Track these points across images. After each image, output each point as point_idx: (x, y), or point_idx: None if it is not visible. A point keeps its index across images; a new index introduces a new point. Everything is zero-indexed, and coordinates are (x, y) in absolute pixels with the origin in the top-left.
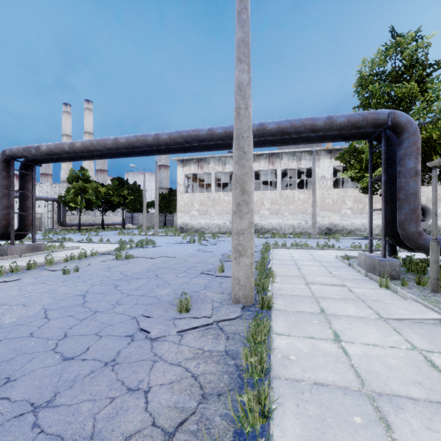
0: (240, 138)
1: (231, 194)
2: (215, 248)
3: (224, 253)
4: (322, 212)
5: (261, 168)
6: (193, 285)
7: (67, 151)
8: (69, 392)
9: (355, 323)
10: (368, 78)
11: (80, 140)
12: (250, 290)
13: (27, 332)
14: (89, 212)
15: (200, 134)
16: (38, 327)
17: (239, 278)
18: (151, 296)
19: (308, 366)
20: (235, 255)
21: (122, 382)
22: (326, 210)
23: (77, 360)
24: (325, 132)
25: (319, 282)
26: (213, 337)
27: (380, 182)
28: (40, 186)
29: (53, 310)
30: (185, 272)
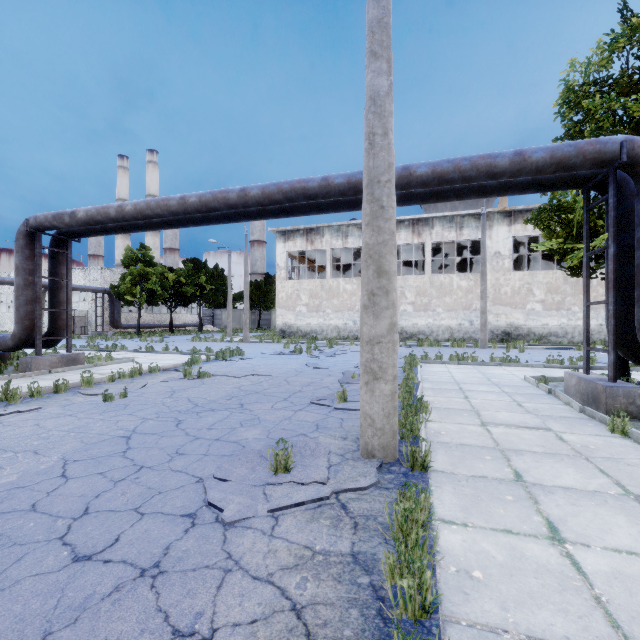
0: (375, 183)
1: (355, 281)
2: (332, 362)
3: (346, 371)
4: (495, 307)
5: (401, 241)
6: (297, 423)
7: (113, 217)
8: (70, 633)
9: (582, 503)
10: (581, 89)
11: (131, 202)
12: (391, 436)
13: (29, 502)
14: (152, 308)
15: (310, 186)
16: (48, 493)
17: (373, 416)
18: (231, 441)
19: (510, 595)
20: (366, 378)
21: (166, 614)
22: (503, 304)
23: (95, 562)
24: (511, 177)
25: (504, 422)
26: (331, 523)
27: None
28: (85, 272)
29: (77, 462)
30: (286, 401)
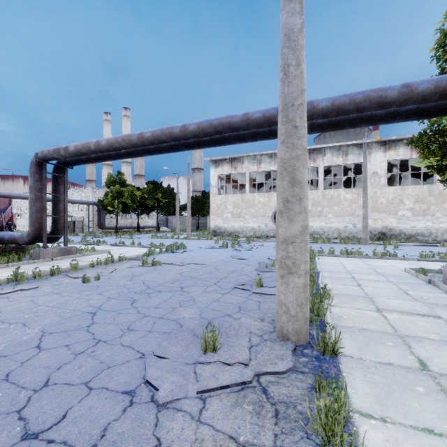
0: (289, 107)
1: (266, 195)
2: (250, 254)
3: (261, 262)
4: (373, 214)
5: None
6: (224, 305)
7: (93, 150)
8: None
9: None
10: None
11: (105, 138)
12: (304, 323)
13: (5, 371)
14: (126, 215)
15: (233, 120)
16: (21, 363)
17: (287, 304)
18: (171, 320)
19: None
20: (281, 272)
21: None
22: (379, 211)
23: (40, 442)
24: (399, 106)
25: (397, 309)
26: (253, 409)
27: (445, 179)
28: (82, 191)
29: (51, 334)
30: (215, 285)
